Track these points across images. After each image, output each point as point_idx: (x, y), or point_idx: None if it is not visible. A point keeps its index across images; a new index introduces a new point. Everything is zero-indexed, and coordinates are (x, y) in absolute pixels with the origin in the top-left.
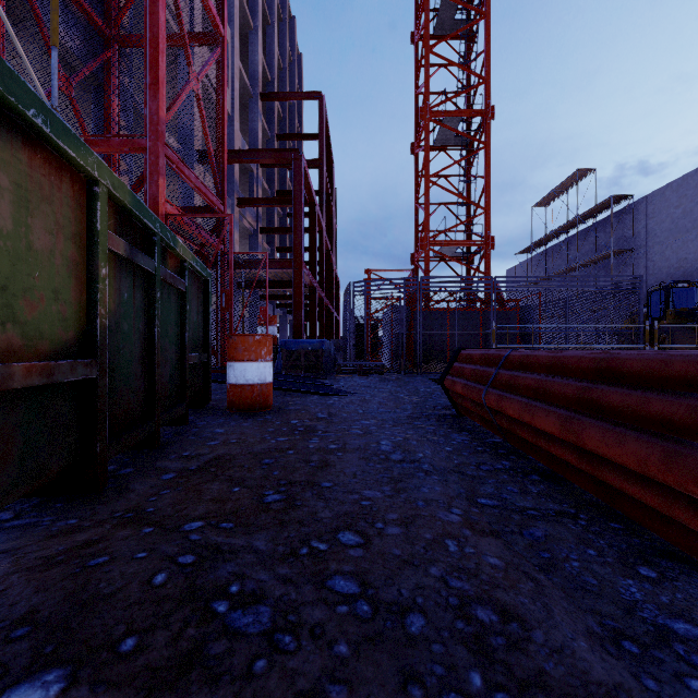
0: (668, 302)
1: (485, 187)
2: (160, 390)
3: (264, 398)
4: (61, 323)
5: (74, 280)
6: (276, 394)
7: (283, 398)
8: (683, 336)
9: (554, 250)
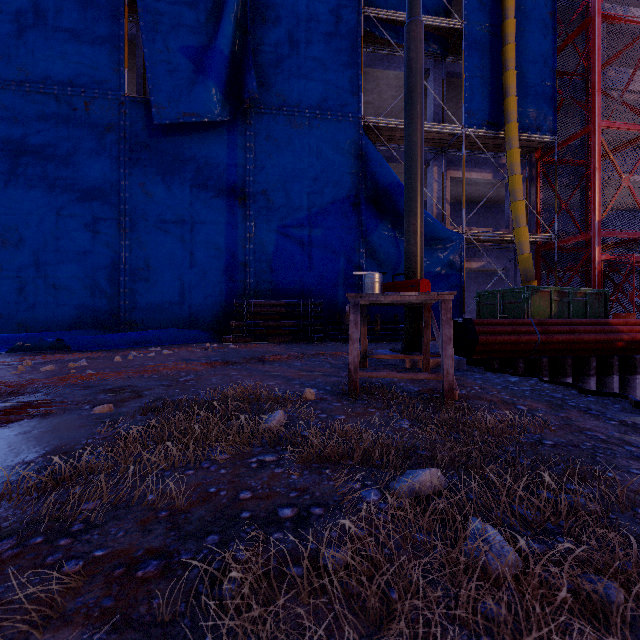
0: None
1: None
2: None
3: None
4: (545, 315)
5: (547, 308)
6: None
7: None
8: None
9: None
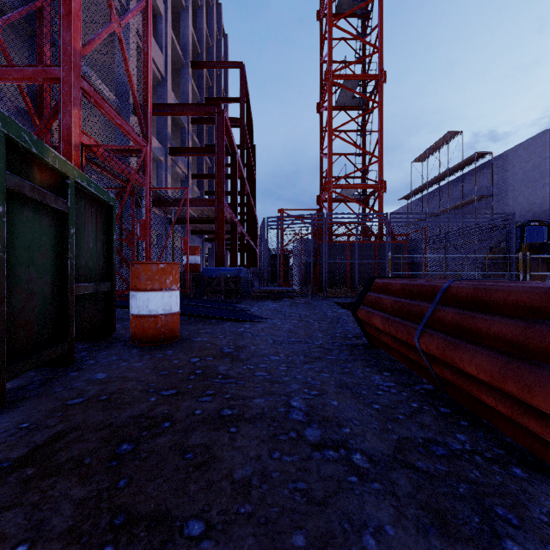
0: (523, 237)
1: (379, 139)
2: (16, 331)
3: (169, 329)
4: None
5: None
6: (190, 320)
7: (195, 325)
8: (536, 265)
9: (429, 196)
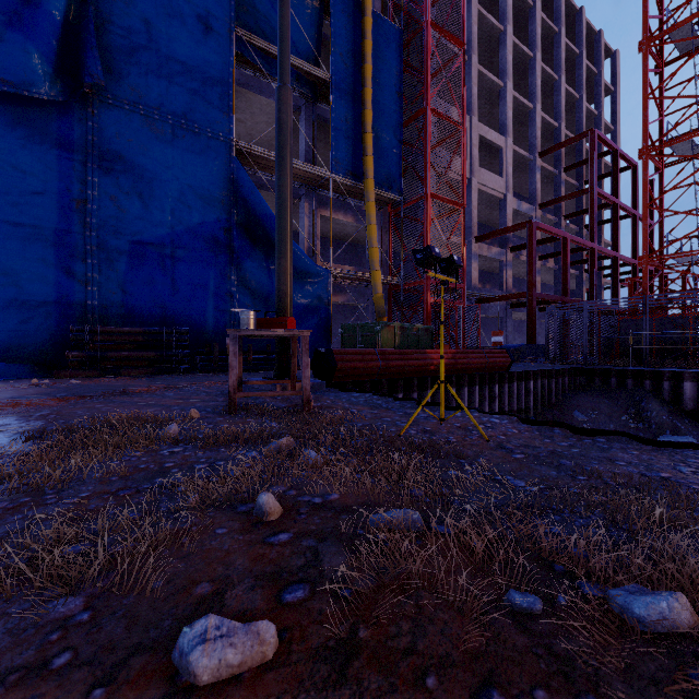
0: None
1: None
2: None
3: None
4: (391, 346)
5: (393, 340)
6: None
7: None
8: None
9: None
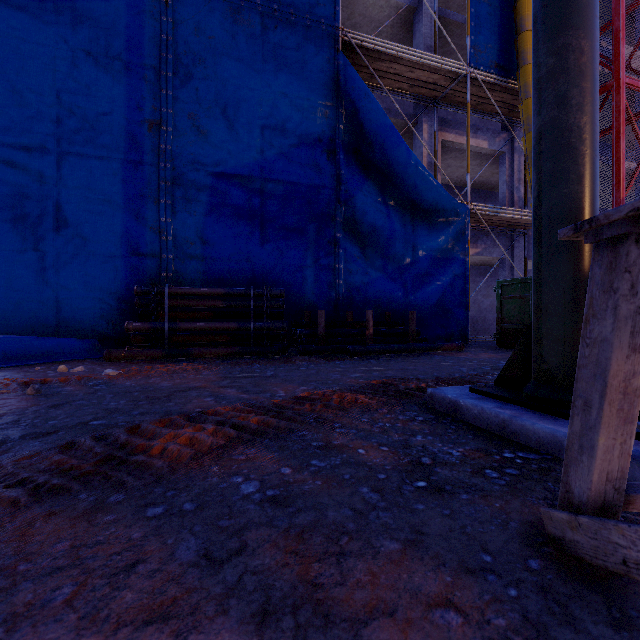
0: None
1: None
2: None
3: None
4: None
5: None
6: None
7: None
8: None
9: None
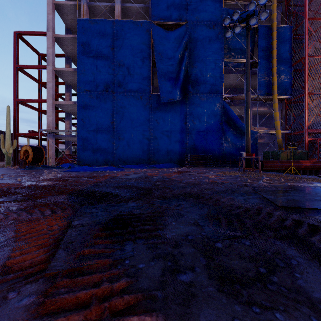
0: None
1: None
2: None
3: None
4: (285, 159)
5: (286, 157)
6: None
7: None
8: None
9: None
